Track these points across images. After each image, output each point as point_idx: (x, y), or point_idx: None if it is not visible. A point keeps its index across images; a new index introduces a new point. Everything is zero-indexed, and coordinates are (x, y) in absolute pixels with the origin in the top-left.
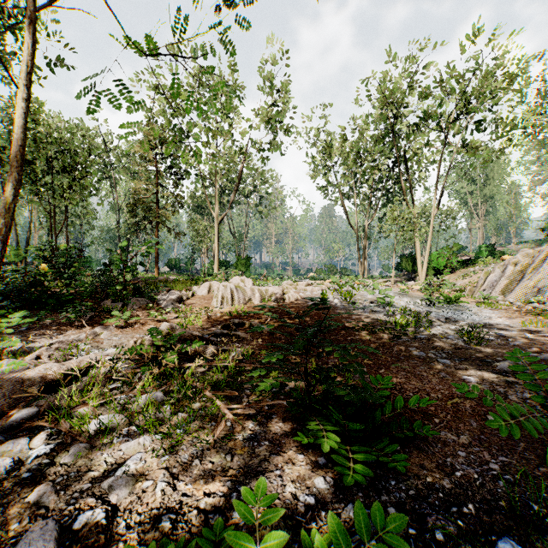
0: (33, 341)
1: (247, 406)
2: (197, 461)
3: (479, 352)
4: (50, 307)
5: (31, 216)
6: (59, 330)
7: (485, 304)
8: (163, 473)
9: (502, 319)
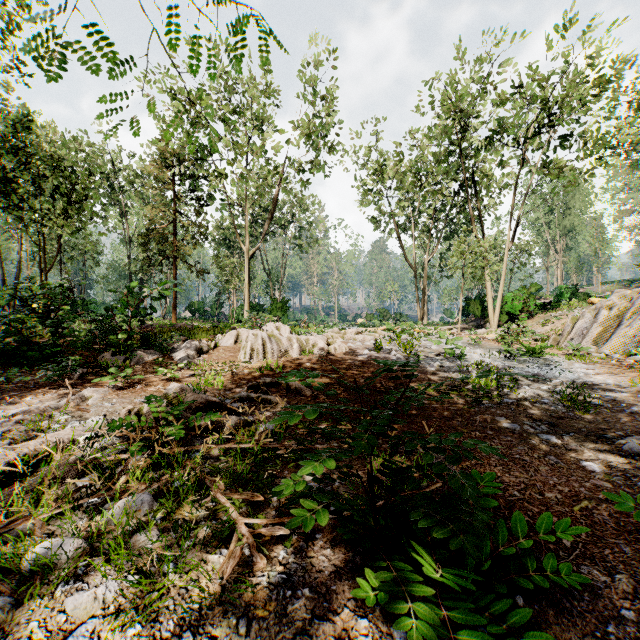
0: None
1: (276, 521)
2: (188, 636)
3: (588, 423)
4: (31, 362)
5: (21, 249)
6: (36, 392)
7: (577, 357)
8: None
9: (602, 377)
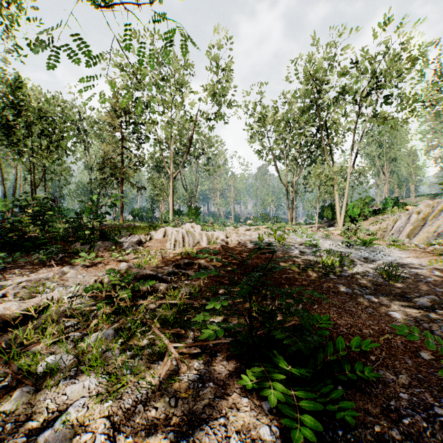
0: (7, 279)
1: (192, 345)
2: (140, 407)
3: (397, 288)
4: (27, 249)
5: (17, 173)
6: (32, 269)
7: (395, 246)
8: (103, 423)
9: (411, 259)
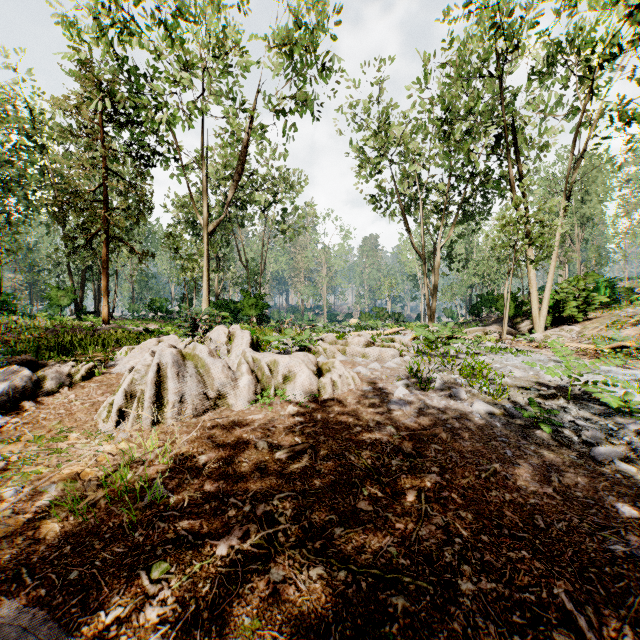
0: None
1: None
2: None
3: None
4: None
5: None
6: None
7: None
8: None
9: None
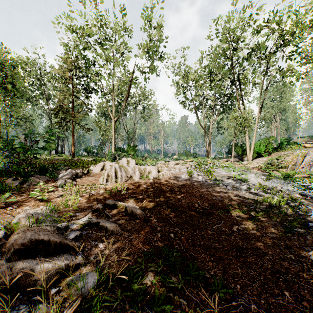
0: None
1: None
2: None
3: None
4: None
5: None
6: None
7: None
8: None
9: None
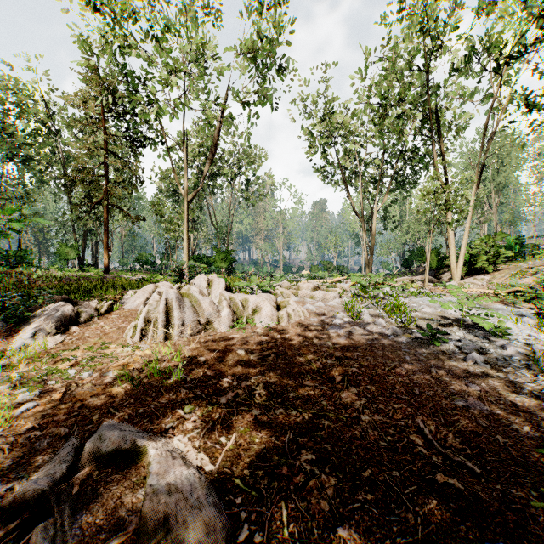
0: None
1: None
2: None
3: None
4: None
5: None
6: None
7: None
8: None
9: None
